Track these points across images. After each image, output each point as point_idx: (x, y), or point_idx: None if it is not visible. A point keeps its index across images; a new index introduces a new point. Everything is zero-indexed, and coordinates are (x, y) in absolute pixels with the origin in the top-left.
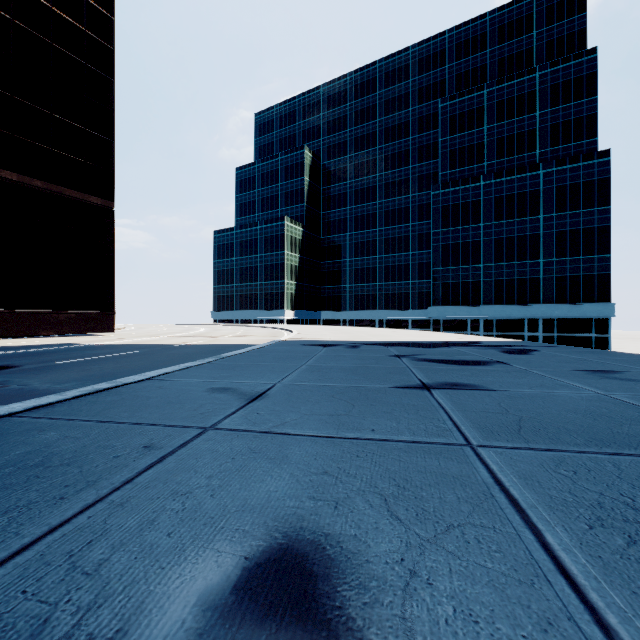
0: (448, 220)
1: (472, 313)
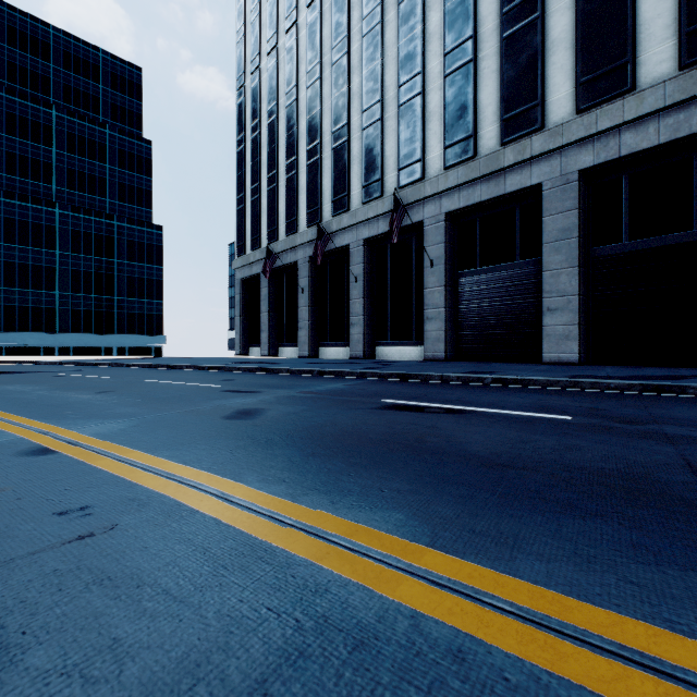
0: (14, 235)
1: (47, 340)
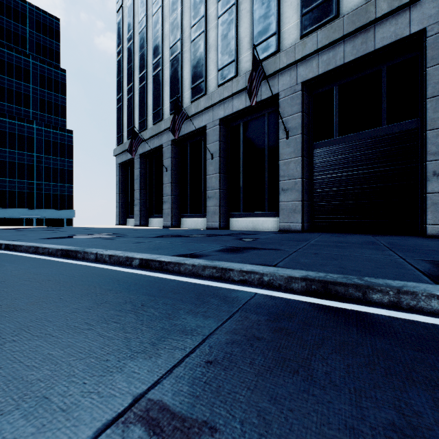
0: None
1: None
